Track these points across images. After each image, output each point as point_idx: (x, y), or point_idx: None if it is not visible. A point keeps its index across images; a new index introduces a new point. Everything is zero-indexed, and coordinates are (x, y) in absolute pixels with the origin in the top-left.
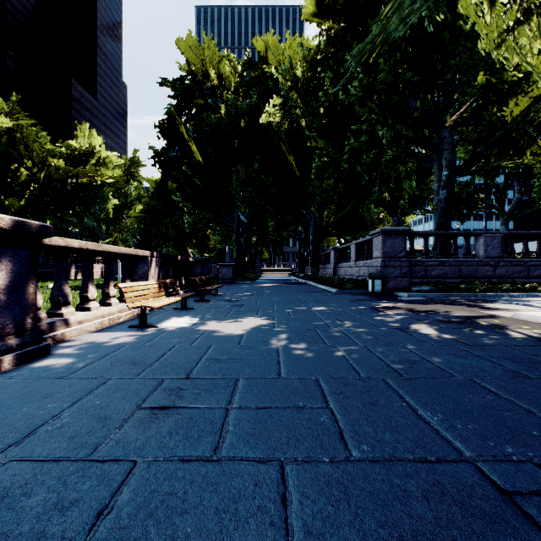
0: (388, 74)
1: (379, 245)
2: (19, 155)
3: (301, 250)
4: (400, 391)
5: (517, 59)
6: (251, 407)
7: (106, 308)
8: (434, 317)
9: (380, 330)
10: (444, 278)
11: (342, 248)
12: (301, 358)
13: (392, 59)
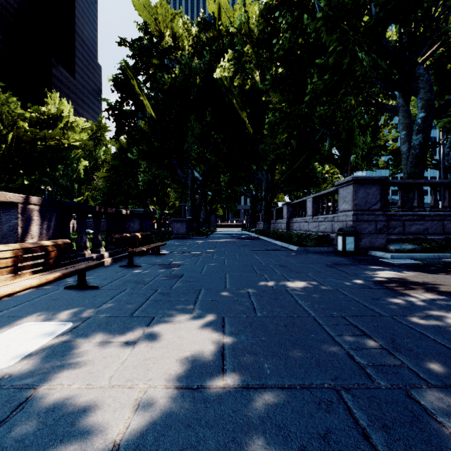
0: None
1: (349, 196)
2: None
3: (252, 207)
4: None
5: None
6: None
7: None
8: None
9: None
10: (424, 234)
11: (296, 202)
12: None
13: None
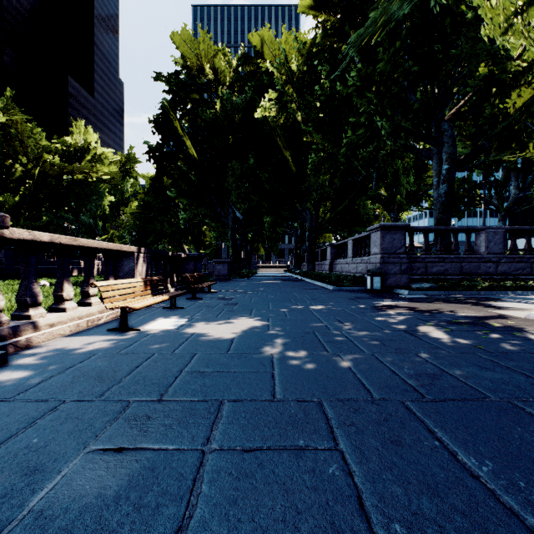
0: (387, 64)
1: (378, 241)
2: (14, 151)
3: (297, 247)
4: (426, 421)
5: (519, 51)
6: (235, 449)
7: (85, 308)
8: (441, 317)
9: (387, 334)
10: (444, 275)
11: (339, 244)
12: (299, 371)
13: (391, 49)
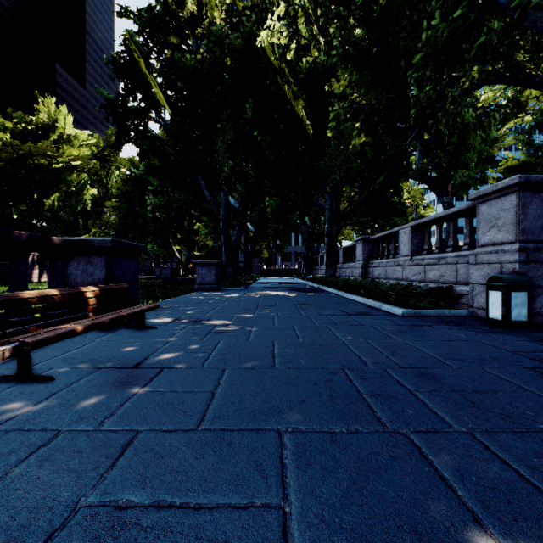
0: None
1: (508, 215)
2: None
3: (308, 246)
4: None
5: None
6: None
7: None
8: None
9: None
10: None
11: (379, 237)
12: None
13: None
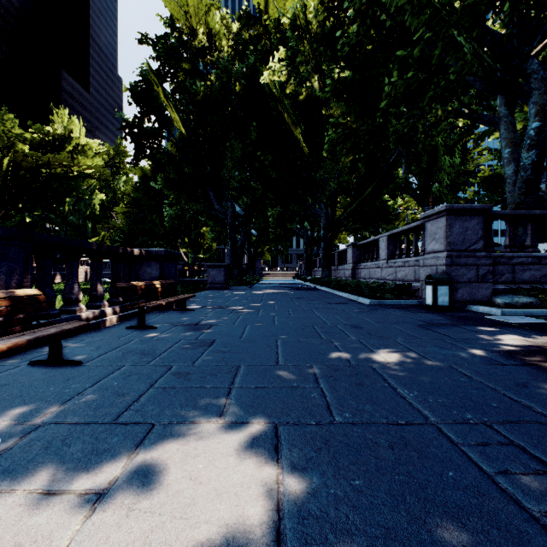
0: None
1: (441, 232)
2: None
3: (307, 250)
4: None
5: None
6: None
7: None
8: None
9: None
10: (541, 283)
11: (365, 243)
12: None
13: None
